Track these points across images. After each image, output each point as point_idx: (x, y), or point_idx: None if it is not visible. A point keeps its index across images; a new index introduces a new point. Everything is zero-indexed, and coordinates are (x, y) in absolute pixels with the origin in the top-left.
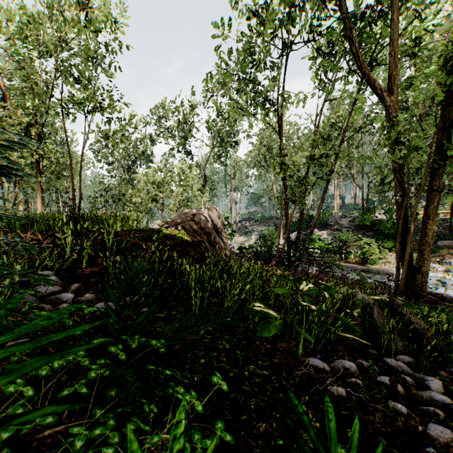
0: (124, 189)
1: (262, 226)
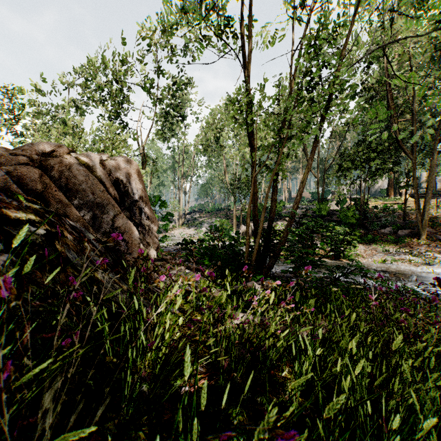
0: None
1: (214, 218)
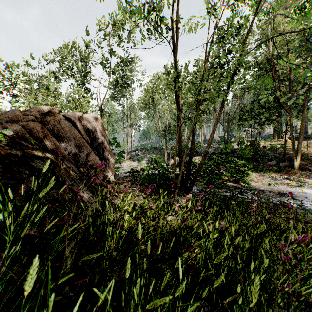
0: None
1: (151, 154)
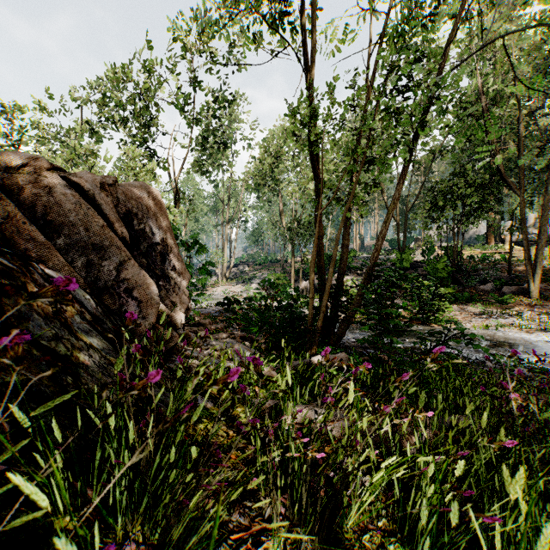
0: None
1: (266, 272)
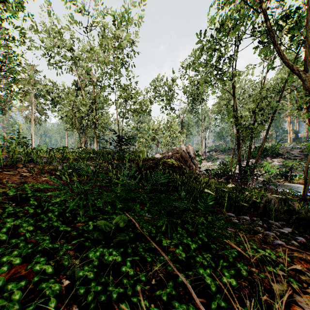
0: (135, 133)
1: (225, 155)
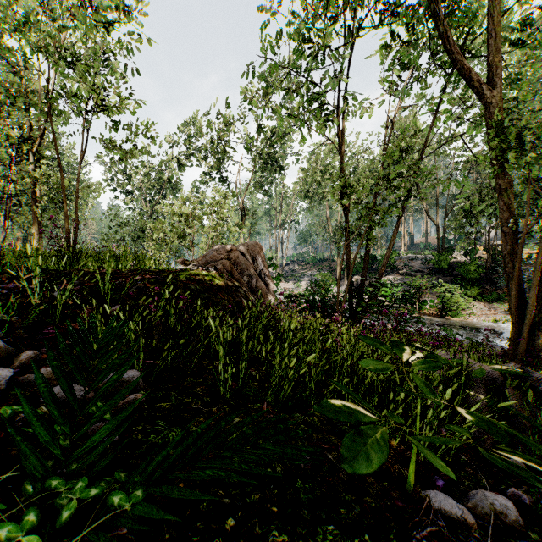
0: (145, 224)
1: (315, 270)
